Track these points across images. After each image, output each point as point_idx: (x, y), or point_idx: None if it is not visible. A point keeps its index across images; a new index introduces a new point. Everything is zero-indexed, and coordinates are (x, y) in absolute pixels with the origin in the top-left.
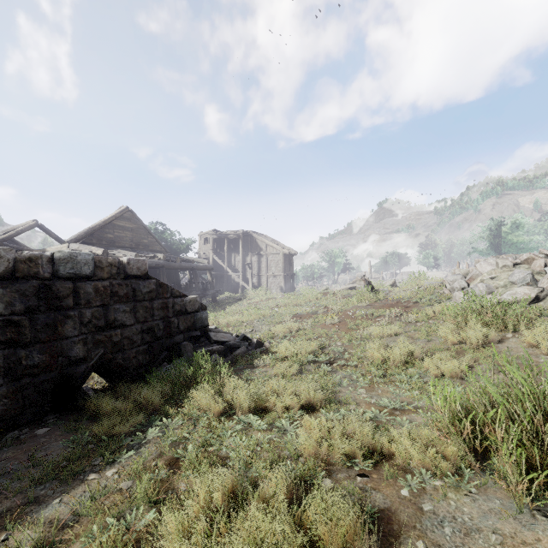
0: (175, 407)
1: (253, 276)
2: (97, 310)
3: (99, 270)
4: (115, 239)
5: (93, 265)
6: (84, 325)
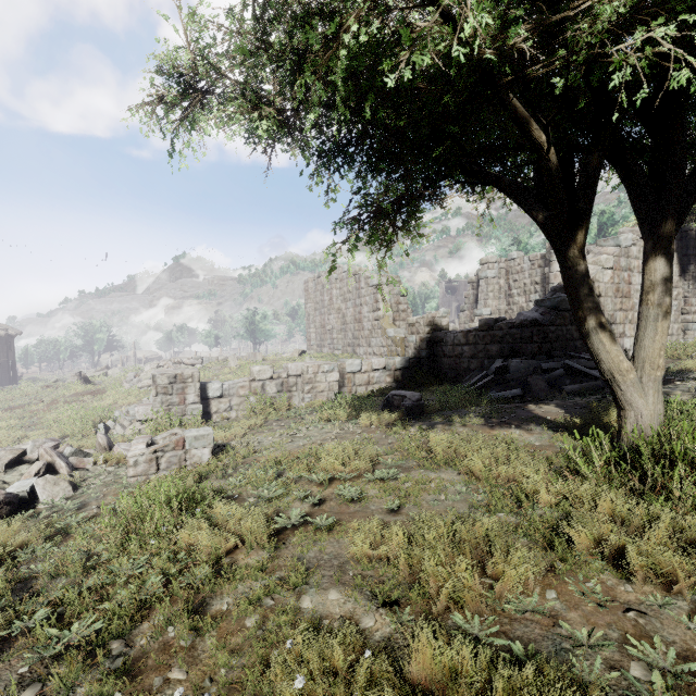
0: None
1: None
2: None
3: None
4: None
5: None
6: None
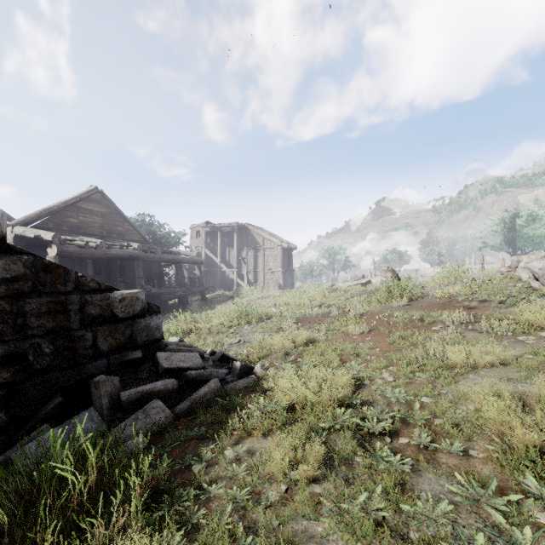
0: None
1: (249, 272)
2: None
3: None
4: (79, 224)
5: None
6: None
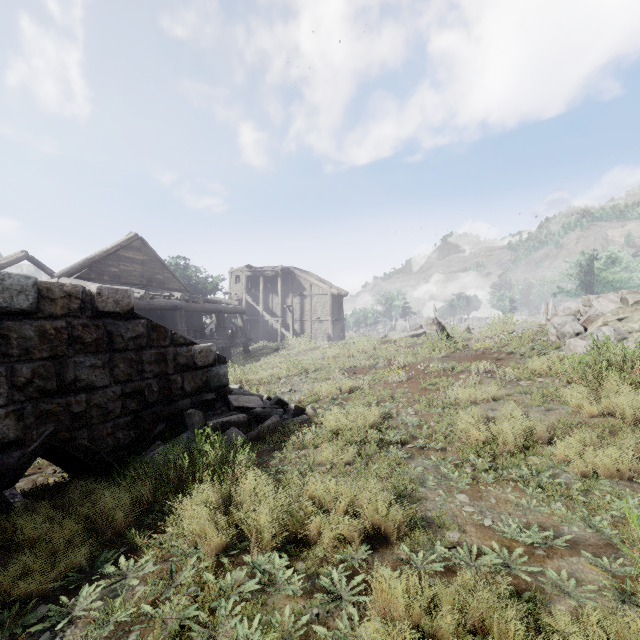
0: (153, 527)
1: (295, 321)
2: (42, 364)
3: (48, 302)
4: (120, 273)
5: (36, 295)
6: (18, 389)
